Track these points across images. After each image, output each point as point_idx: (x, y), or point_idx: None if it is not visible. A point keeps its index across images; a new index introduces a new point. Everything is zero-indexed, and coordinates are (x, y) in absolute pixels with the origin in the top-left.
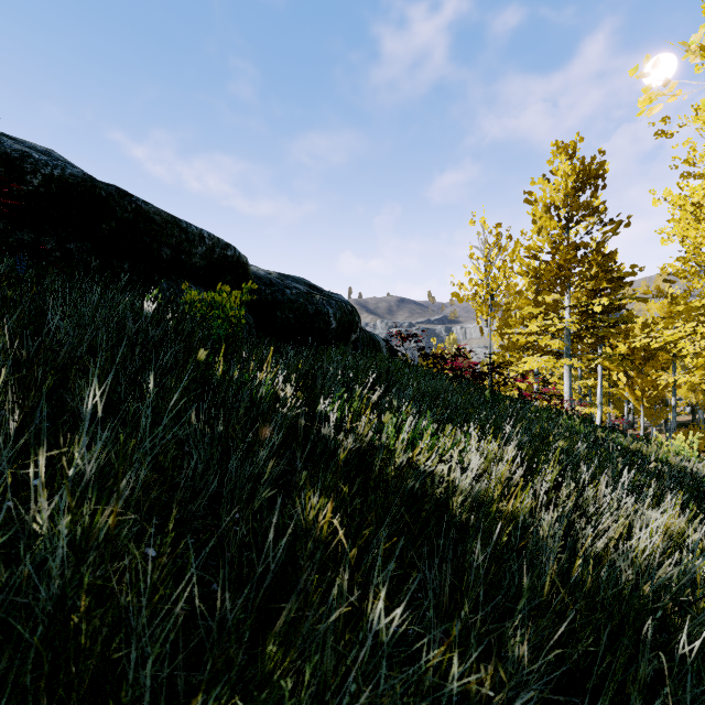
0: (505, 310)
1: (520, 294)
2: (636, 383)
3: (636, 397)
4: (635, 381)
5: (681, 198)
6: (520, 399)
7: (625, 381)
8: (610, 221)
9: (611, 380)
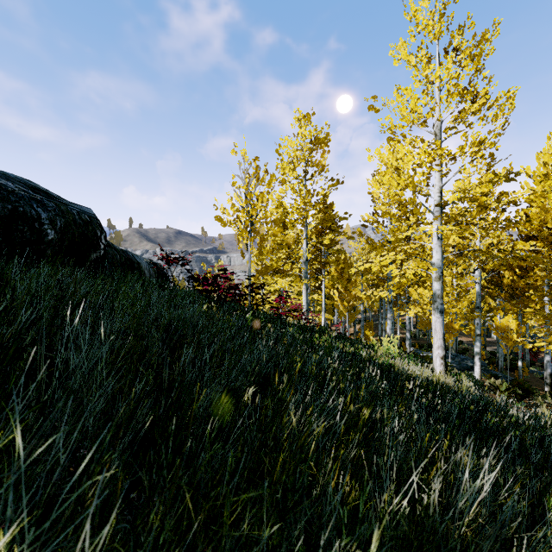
0: (261, 239)
1: (275, 223)
2: (344, 297)
3: (344, 306)
4: (344, 295)
5: (391, 153)
6: (277, 318)
7: (337, 295)
8: (332, 179)
9: (328, 295)
